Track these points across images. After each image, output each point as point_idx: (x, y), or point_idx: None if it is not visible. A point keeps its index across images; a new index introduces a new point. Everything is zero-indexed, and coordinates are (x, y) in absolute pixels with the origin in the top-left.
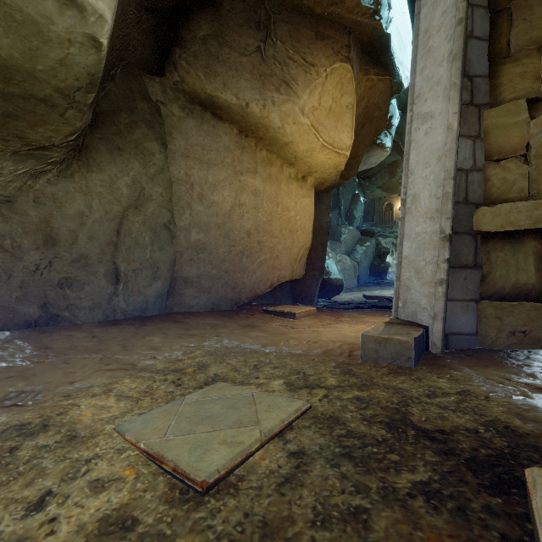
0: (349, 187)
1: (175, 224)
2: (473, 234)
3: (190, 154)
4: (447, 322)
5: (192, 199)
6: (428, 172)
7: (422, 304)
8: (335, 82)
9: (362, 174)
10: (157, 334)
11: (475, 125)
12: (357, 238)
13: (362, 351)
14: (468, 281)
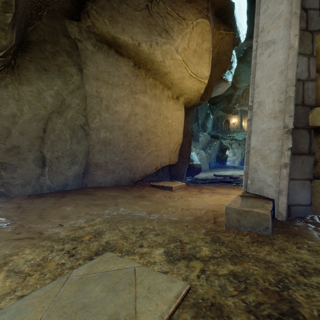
0: (204, 109)
1: (89, 126)
2: (308, 128)
3: (100, 78)
4: (289, 196)
5: (101, 109)
6: (271, 83)
7: (267, 182)
8: (199, 32)
9: (211, 101)
10: (71, 204)
11: (309, 46)
12: (209, 140)
13: (226, 220)
14: (305, 165)
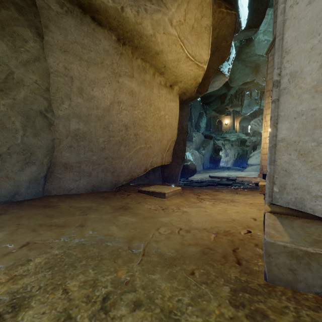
0: (197, 108)
1: (53, 113)
2: None
3: (69, 50)
4: None
5: (72, 91)
6: (315, 41)
7: (313, 191)
8: (197, 3)
9: (205, 101)
10: (8, 226)
11: None
12: (202, 140)
13: (265, 265)
14: None
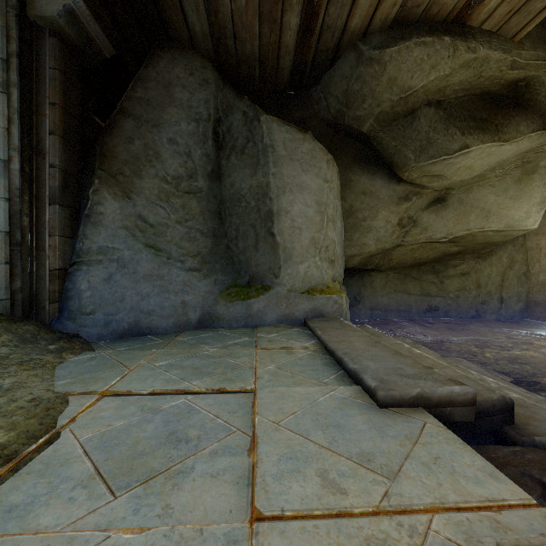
0: None
1: (529, 272)
2: None
3: (539, 232)
4: None
5: (540, 257)
6: None
7: None
8: None
9: None
10: (532, 328)
11: None
12: None
13: None
14: None
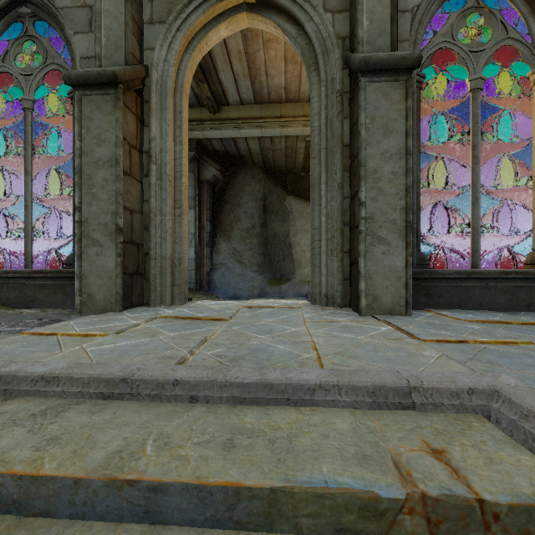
0: None
1: None
2: None
3: None
4: None
5: None
6: None
7: None
8: None
9: None
10: None
11: None
12: None
13: None
14: None
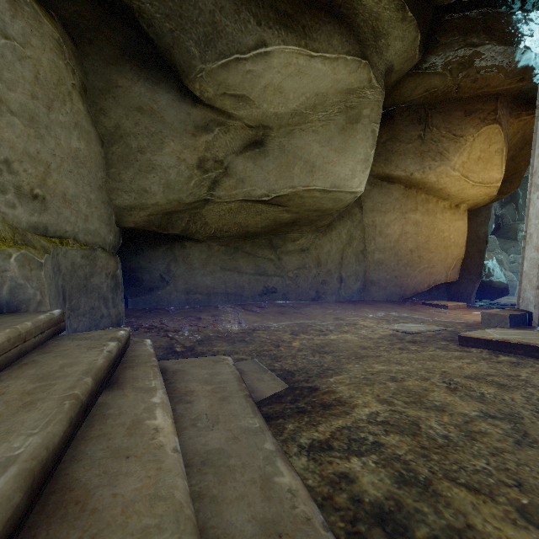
0: None
1: (366, 250)
2: None
3: (374, 209)
4: None
5: (375, 234)
6: (537, 222)
7: (530, 300)
8: (483, 140)
9: None
10: (365, 308)
11: None
12: None
13: (481, 320)
14: None
